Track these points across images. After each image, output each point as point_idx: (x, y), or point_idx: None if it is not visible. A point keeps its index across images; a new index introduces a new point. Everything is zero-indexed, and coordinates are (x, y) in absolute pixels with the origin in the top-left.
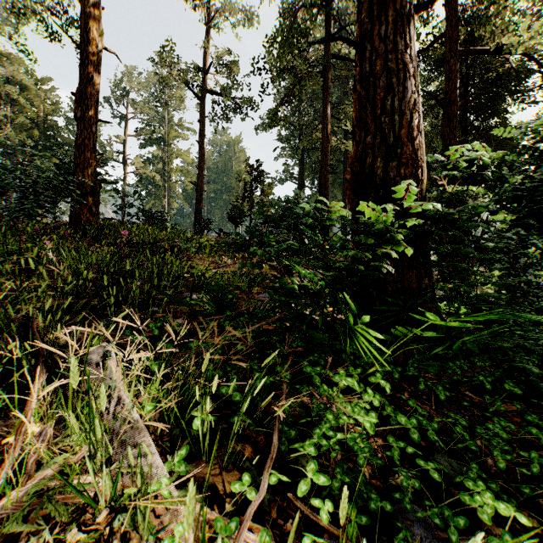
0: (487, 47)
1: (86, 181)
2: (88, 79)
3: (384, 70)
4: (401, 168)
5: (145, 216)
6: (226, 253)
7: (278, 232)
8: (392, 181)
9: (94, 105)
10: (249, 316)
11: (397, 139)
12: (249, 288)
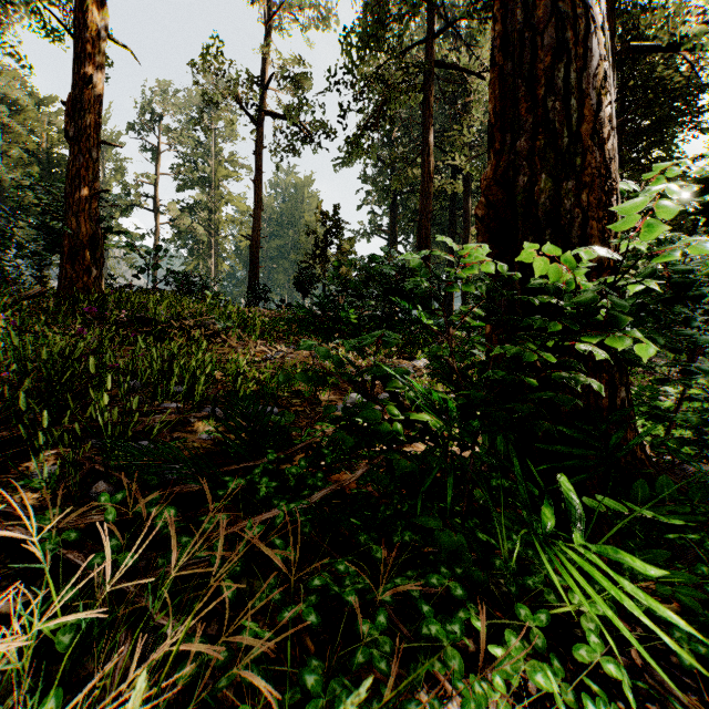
0: (656, 44)
1: (81, 230)
2: (85, 81)
3: (553, 17)
4: (582, 192)
5: (178, 282)
6: (286, 335)
7: (362, 303)
8: (568, 216)
9: (94, 120)
10: (310, 461)
11: (575, 141)
12: (315, 395)
